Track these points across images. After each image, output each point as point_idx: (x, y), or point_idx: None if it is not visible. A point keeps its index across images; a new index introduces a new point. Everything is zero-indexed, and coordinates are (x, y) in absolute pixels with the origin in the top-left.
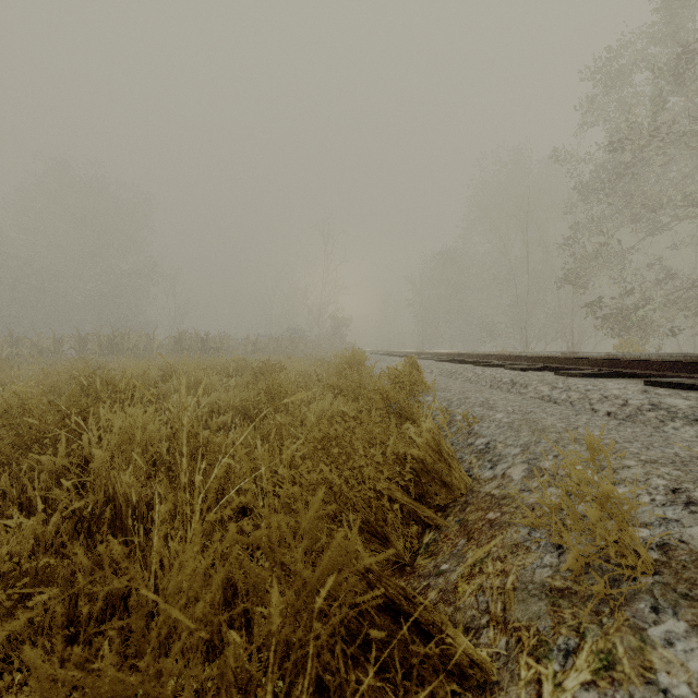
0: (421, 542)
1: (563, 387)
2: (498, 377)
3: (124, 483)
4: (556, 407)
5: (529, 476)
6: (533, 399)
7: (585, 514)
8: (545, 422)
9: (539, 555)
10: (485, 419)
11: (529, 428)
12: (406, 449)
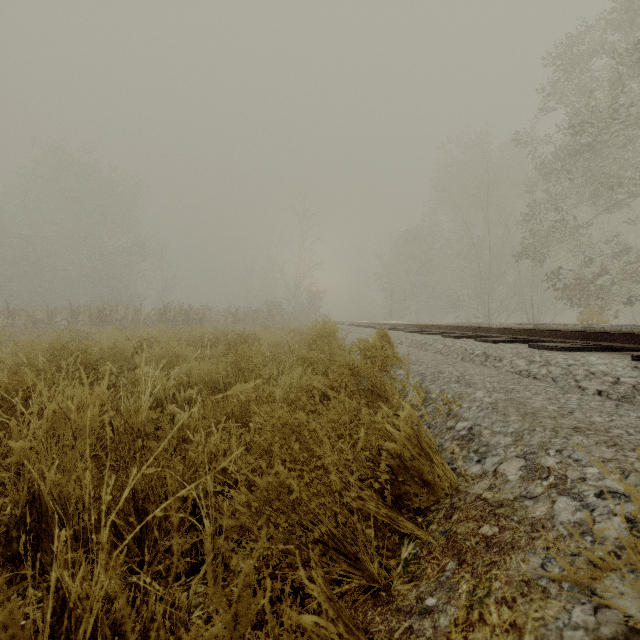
0: (398, 556)
1: (541, 361)
2: (470, 350)
3: (48, 481)
4: (538, 383)
5: (529, 476)
6: (510, 374)
7: (620, 544)
8: (534, 404)
9: (563, 605)
10: (465, 398)
11: (517, 411)
12: (380, 442)
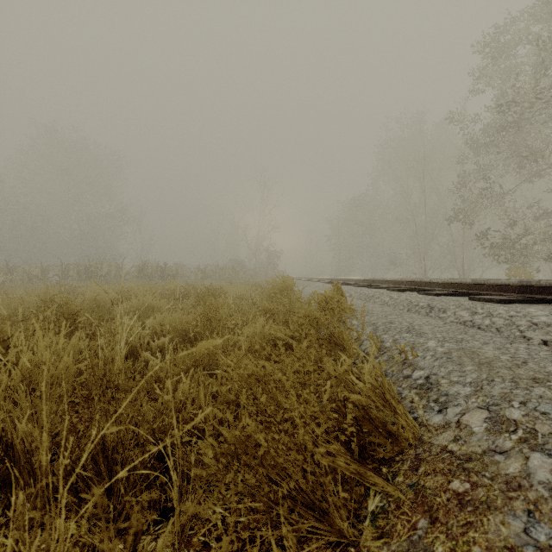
0: (365, 509)
1: (484, 313)
2: (415, 302)
3: (19, 431)
4: (484, 333)
5: (495, 429)
6: (455, 324)
7: None
8: (486, 353)
9: None
10: (418, 347)
11: (472, 360)
12: (345, 393)
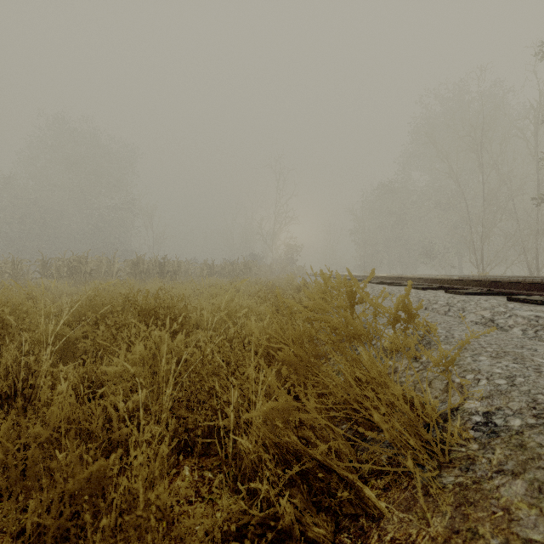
0: None
1: None
2: None
3: None
4: None
5: None
6: None
7: None
8: None
9: None
10: None
11: None
12: None
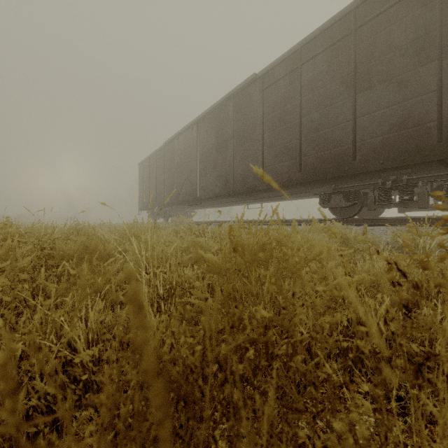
0: None
1: None
2: None
3: None
4: None
5: None
6: None
7: None
8: None
9: None
10: None
11: None
12: None
